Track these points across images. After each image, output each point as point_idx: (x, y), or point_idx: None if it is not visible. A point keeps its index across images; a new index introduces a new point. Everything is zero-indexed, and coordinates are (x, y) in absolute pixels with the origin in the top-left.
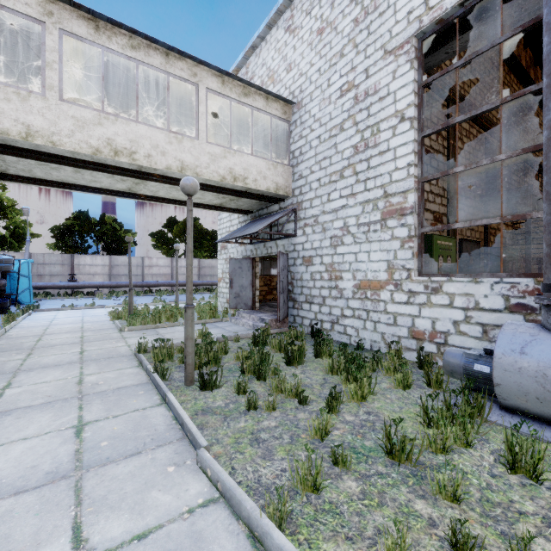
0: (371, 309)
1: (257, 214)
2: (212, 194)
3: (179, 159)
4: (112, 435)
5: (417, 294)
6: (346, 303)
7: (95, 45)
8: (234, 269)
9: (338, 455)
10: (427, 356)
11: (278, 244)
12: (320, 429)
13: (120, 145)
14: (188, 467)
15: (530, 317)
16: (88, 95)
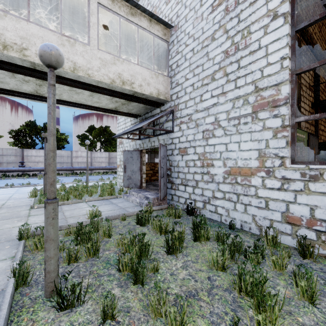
0: (241, 193)
1: (144, 117)
2: (106, 97)
3: (71, 60)
4: None
5: (293, 180)
6: (217, 186)
7: None
8: (127, 158)
9: None
10: (311, 246)
11: (159, 139)
12: None
13: (9, 39)
14: None
15: None
16: None
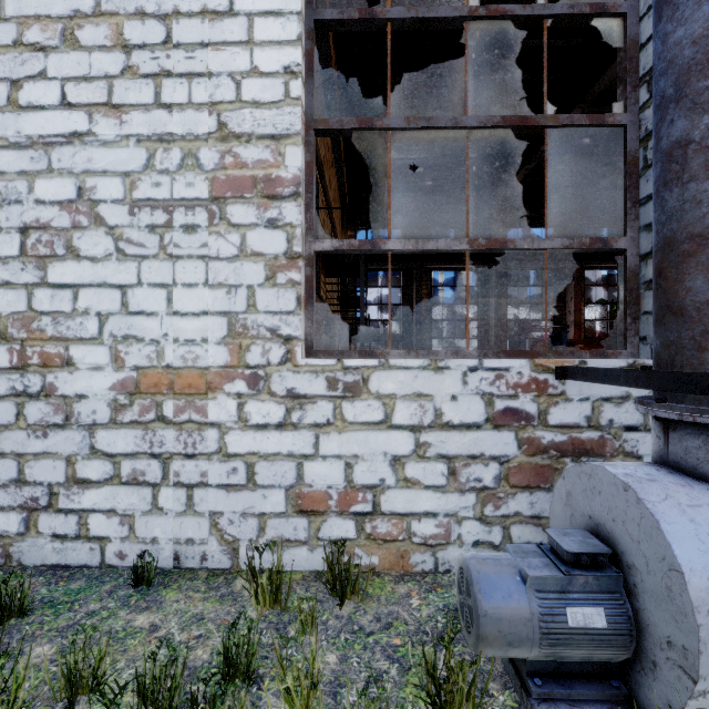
0: (177, 451)
1: None
2: None
3: None
4: None
5: (312, 400)
6: (87, 441)
7: None
8: None
9: None
10: (354, 564)
11: None
12: None
13: None
14: None
15: (526, 433)
16: None
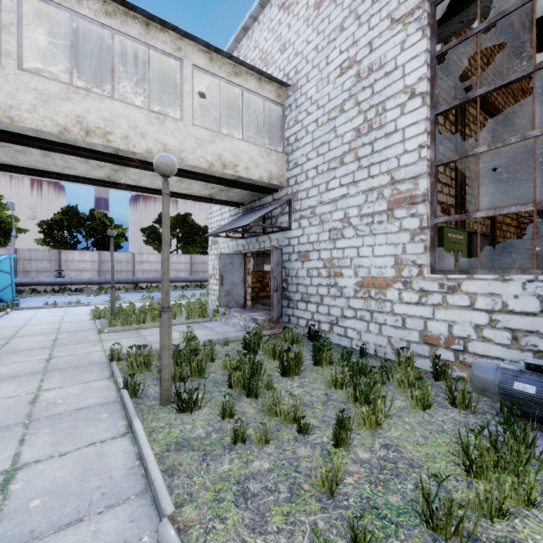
0: (375, 310)
1: (249, 207)
2: (199, 183)
3: (161, 142)
4: (50, 487)
5: (431, 293)
6: (347, 302)
7: (63, 8)
8: (225, 264)
9: (359, 529)
10: (444, 366)
11: (271, 239)
12: (329, 479)
13: (92, 123)
14: None
15: None
16: (63, 75)
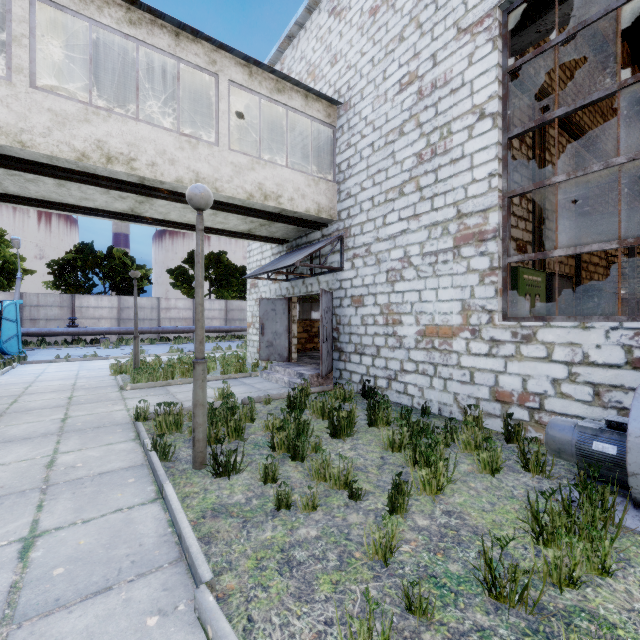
0: (440, 362)
1: (295, 244)
2: (237, 217)
3: (193, 170)
4: (74, 554)
5: (502, 343)
6: (407, 354)
7: (81, 17)
8: (266, 311)
9: (414, 596)
10: (517, 426)
11: (320, 281)
12: (383, 545)
13: (114, 149)
14: (180, 618)
15: None
16: (80, 92)
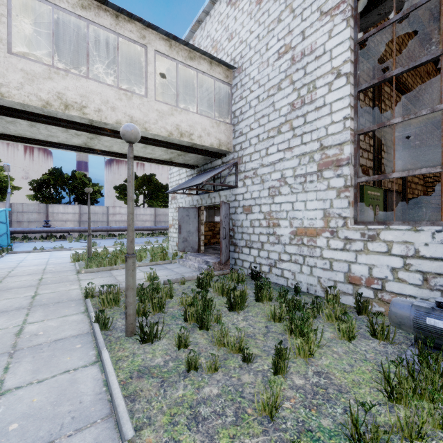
0: (307, 254)
1: (203, 169)
2: (161, 149)
3: (128, 115)
4: (27, 411)
5: (354, 241)
6: (283, 248)
7: (46, 2)
8: (182, 216)
9: None
10: (365, 302)
11: (221, 195)
12: (269, 404)
13: (70, 99)
14: None
15: None
16: (48, 59)
